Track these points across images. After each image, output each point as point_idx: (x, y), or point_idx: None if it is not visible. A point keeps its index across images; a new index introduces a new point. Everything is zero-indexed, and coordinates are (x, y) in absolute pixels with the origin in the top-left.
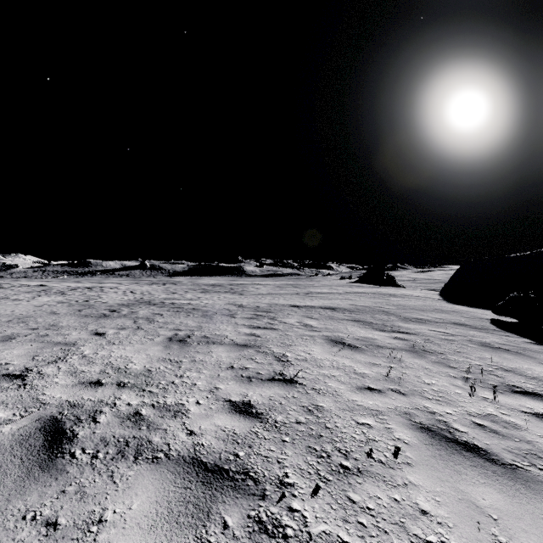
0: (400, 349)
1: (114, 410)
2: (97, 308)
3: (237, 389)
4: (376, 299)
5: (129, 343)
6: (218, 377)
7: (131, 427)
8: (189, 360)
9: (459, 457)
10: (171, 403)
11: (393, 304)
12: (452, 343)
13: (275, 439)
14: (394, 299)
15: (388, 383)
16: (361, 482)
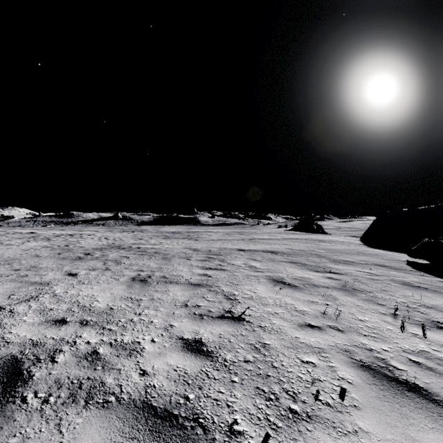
0: (333, 288)
1: (73, 348)
2: (74, 251)
3: (189, 327)
4: (308, 244)
5: (97, 282)
6: (173, 314)
7: (87, 367)
8: (148, 298)
9: (403, 398)
10: (128, 341)
11: (323, 248)
12: (377, 282)
13: (224, 379)
14: (323, 244)
15: (326, 320)
16: (310, 429)
